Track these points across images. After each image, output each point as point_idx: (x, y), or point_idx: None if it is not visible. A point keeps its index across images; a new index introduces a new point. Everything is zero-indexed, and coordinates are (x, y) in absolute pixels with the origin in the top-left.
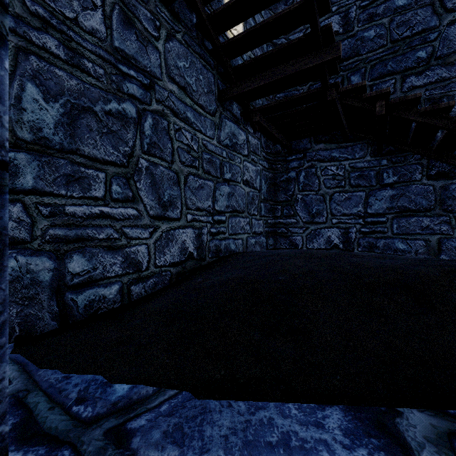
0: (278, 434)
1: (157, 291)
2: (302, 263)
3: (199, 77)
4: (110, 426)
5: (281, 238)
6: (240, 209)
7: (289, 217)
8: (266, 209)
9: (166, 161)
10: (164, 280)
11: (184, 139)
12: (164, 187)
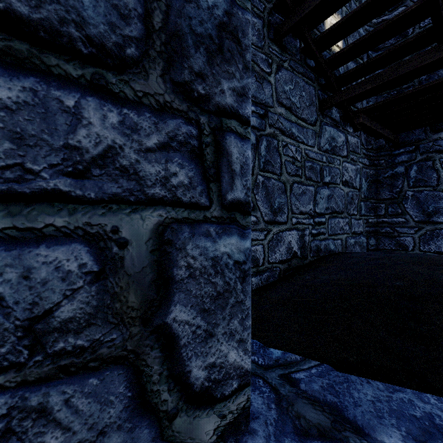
0: (420, 412)
1: (270, 283)
2: (421, 270)
3: (302, 94)
4: (280, 373)
5: (385, 238)
6: (339, 210)
7: (395, 216)
8: (366, 207)
9: (276, 174)
10: (275, 274)
11: (290, 152)
12: (275, 196)
